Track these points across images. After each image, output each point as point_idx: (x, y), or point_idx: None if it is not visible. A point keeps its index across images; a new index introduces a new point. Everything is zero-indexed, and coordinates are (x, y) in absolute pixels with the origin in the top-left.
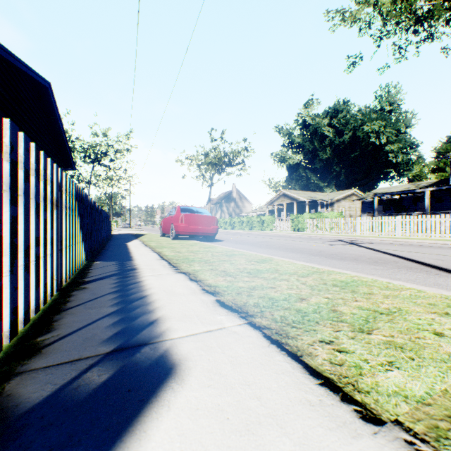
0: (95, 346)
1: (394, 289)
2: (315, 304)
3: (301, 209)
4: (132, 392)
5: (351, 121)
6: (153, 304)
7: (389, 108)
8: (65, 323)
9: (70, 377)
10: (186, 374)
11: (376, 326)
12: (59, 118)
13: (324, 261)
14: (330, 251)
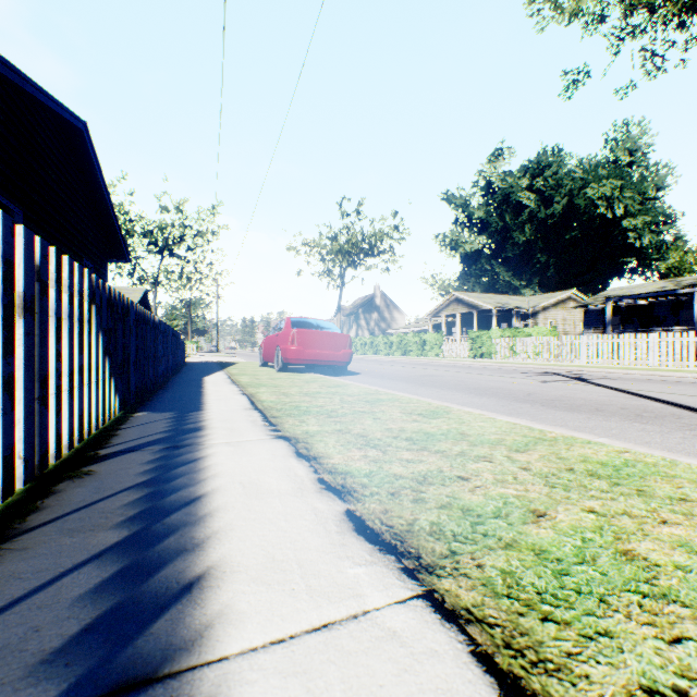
0: (6, 687)
1: None
2: (572, 530)
3: (485, 323)
4: None
5: (565, 182)
6: (209, 523)
7: (628, 160)
8: None
9: None
10: None
11: None
12: (102, 180)
13: (542, 412)
14: (547, 393)
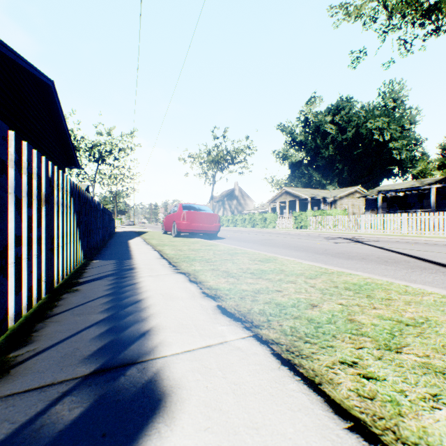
0: (73, 365)
1: (414, 294)
2: (328, 311)
3: (304, 207)
4: (106, 438)
5: (354, 118)
6: (148, 310)
7: (393, 105)
8: (46, 333)
9: (35, 411)
10: (177, 409)
11: (405, 342)
12: (63, 117)
13: (331, 260)
14: (336, 249)
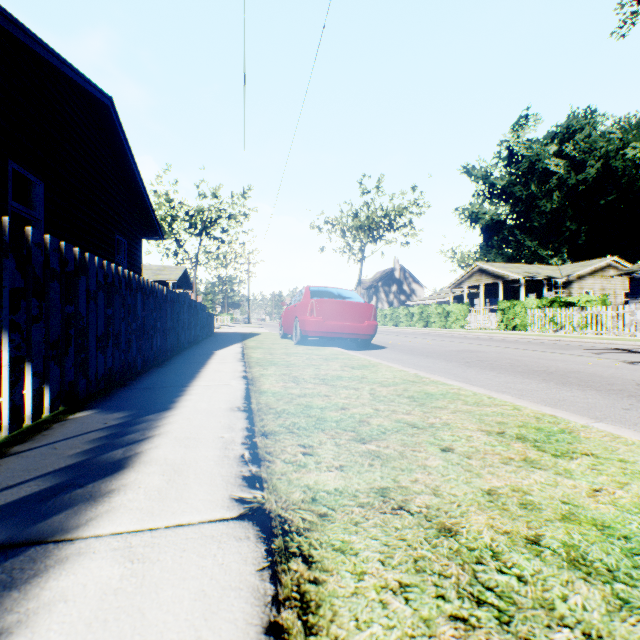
0: None
1: None
2: None
3: (511, 293)
4: None
5: (599, 144)
6: None
7: None
8: None
9: None
10: None
11: None
12: (132, 158)
13: None
14: None
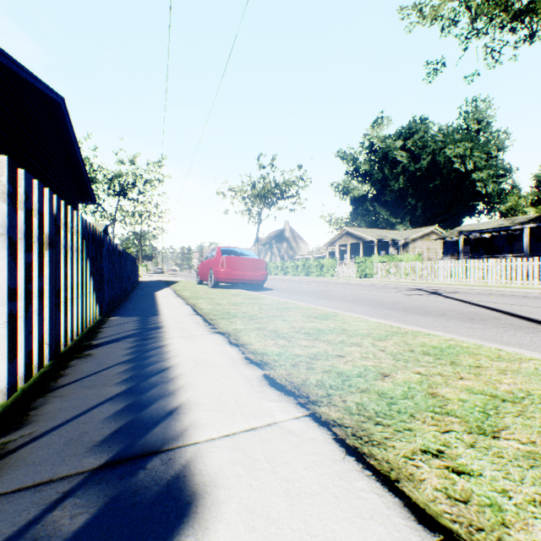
0: (79, 455)
1: (510, 360)
2: (403, 383)
3: (369, 251)
4: None
5: (429, 143)
6: (177, 382)
7: (477, 127)
8: (47, 411)
9: (25, 520)
10: (212, 517)
11: (503, 424)
12: (75, 141)
13: (403, 316)
14: (409, 303)
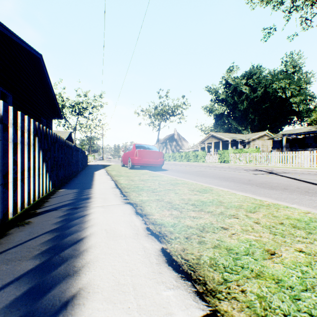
0: None
1: None
2: (293, 264)
3: (225, 146)
4: None
5: (263, 81)
6: (85, 256)
7: (293, 70)
8: None
9: None
10: None
11: None
12: (49, 81)
13: (257, 190)
14: (258, 180)
